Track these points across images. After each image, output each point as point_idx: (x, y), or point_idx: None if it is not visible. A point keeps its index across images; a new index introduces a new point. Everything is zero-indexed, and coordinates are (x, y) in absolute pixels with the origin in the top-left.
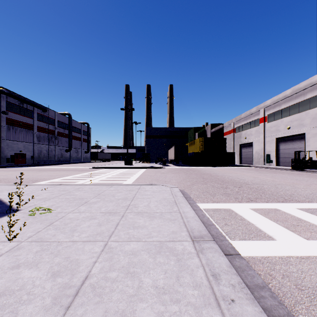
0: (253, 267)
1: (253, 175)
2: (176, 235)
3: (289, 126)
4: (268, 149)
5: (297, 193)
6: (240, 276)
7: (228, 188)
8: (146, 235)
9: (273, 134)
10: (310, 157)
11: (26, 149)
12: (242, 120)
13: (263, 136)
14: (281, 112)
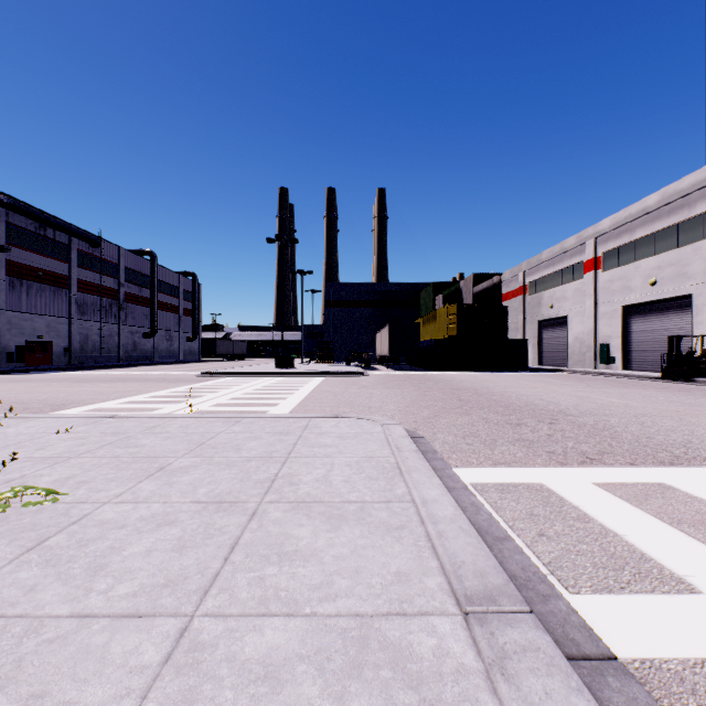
0: None
1: (576, 391)
2: (408, 589)
3: (653, 278)
4: (605, 332)
5: (699, 440)
6: None
7: (523, 425)
8: (316, 589)
9: (615, 298)
10: (705, 349)
11: (53, 333)
12: (543, 266)
13: (592, 302)
14: (634, 246)
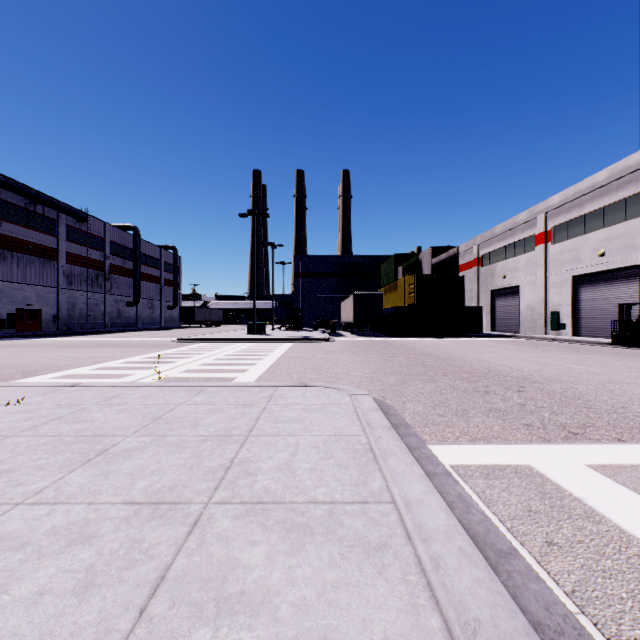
0: None
1: (534, 357)
2: None
3: (601, 249)
4: (555, 301)
5: None
6: None
7: (492, 393)
8: None
9: (565, 269)
10: None
11: (42, 301)
12: (497, 240)
13: (543, 272)
14: (583, 220)
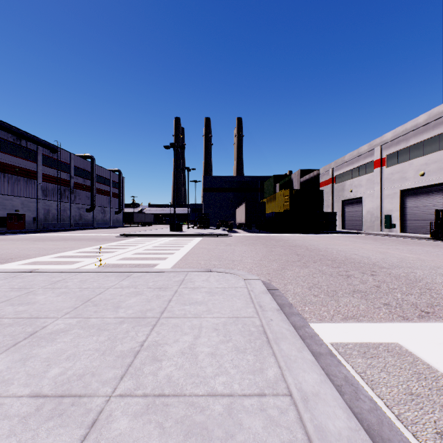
0: None
1: (376, 248)
2: None
3: (422, 171)
4: (388, 208)
5: None
6: None
7: (352, 277)
8: None
9: (395, 185)
10: None
11: (25, 208)
12: (346, 165)
13: (379, 187)
14: (408, 150)
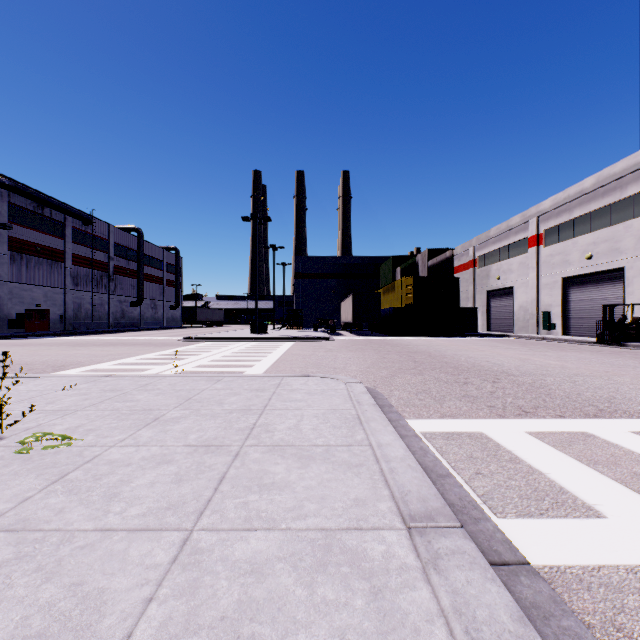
0: (567, 600)
1: (519, 354)
2: (364, 511)
3: (589, 252)
4: (546, 302)
5: (622, 396)
6: (542, 637)
7: (469, 384)
8: (290, 511)
9: (556, 271)
10: (636, 317)
11: (49, 302)
12: (491, 242)
13: (535, 274)
14: (572, 224)
